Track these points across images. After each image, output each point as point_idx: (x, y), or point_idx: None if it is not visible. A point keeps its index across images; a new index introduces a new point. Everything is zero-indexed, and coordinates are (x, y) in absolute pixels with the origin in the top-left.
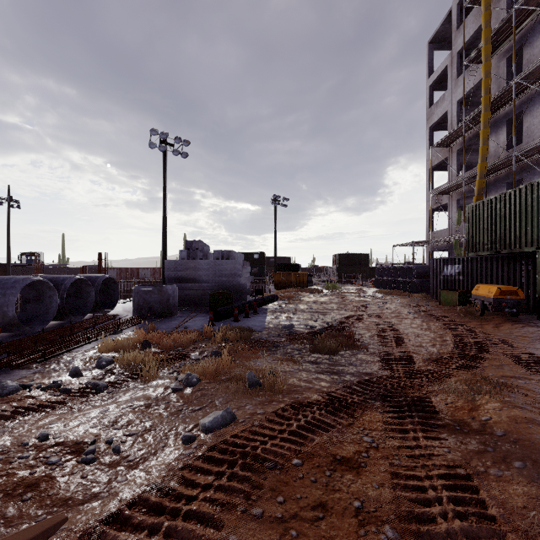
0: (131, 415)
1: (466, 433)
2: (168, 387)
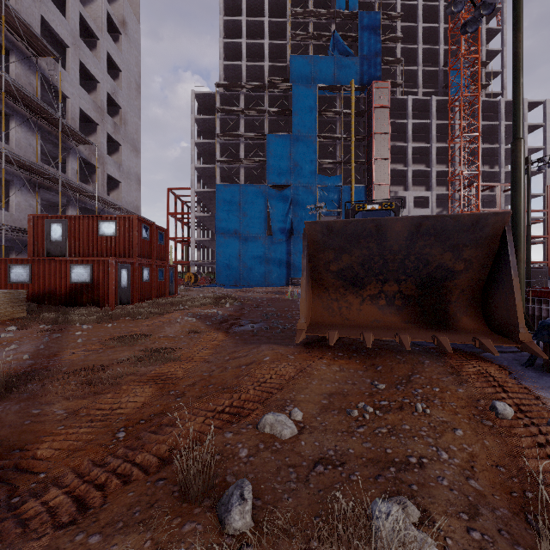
0: (394, 446)
1: (5, 439)
2: (423, 512)
